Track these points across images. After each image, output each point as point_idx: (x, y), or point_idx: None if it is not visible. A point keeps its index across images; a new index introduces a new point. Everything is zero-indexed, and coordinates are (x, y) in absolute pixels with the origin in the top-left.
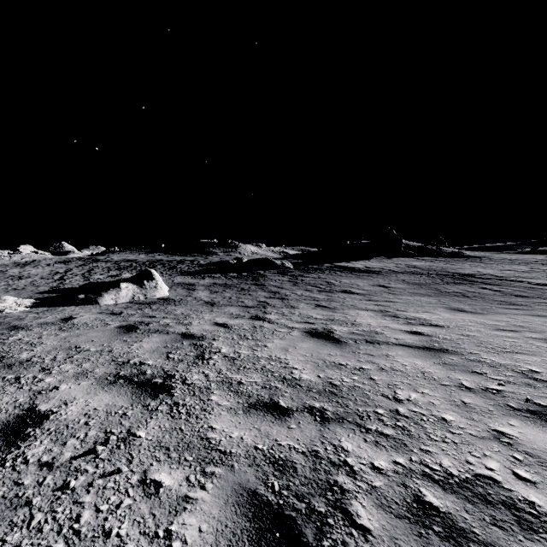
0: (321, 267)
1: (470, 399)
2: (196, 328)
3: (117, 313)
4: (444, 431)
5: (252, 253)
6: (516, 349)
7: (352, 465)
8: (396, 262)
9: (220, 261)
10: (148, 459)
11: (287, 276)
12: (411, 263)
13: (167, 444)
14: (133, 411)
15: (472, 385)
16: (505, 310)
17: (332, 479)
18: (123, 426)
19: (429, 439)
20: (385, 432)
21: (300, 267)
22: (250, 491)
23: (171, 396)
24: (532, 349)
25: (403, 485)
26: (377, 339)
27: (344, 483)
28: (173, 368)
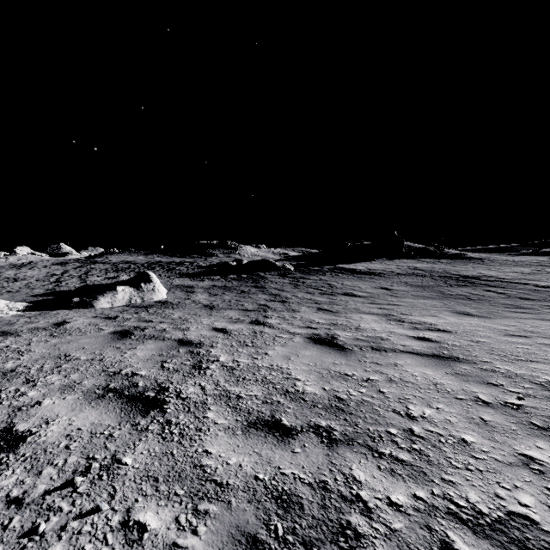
0: (322, 268)
1: (489, 416)
2: (193, 334)
3: (112, 317)
4: (465, 455)
5: (252, 254)
6: (530, 357)
7: (366, 500)
8: (397, 264)
9: (219, 263)
10: (133, 493)
11: (288, 278)
12: (413, 265)
13: (156, 474)
14: (121, 431)
15: (489, 398)
16: (512, 314)
17: (345, 520)
18: (108, 450)
19: (450, 466)
20: (401, 456)
21: (301, 269)
22: (250, 536)
23: (163, 412)
24: (547, 356)
25: (427, 527)
26: (383, 346)
27: (358, 525)
28: (167, 380)
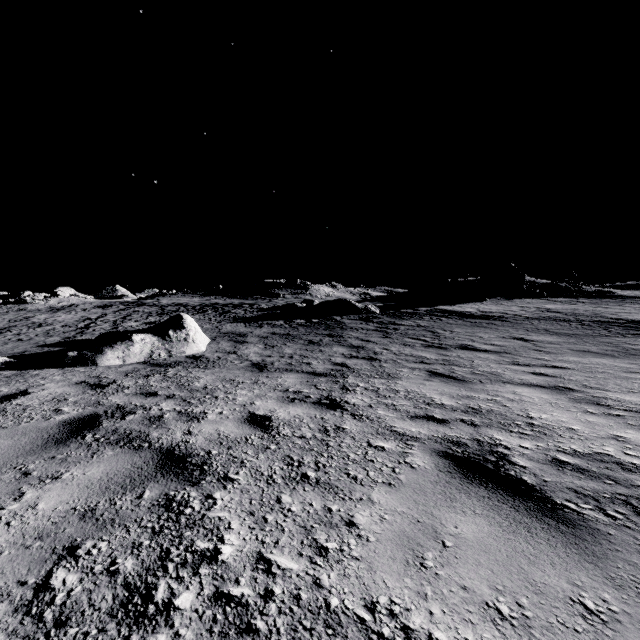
0: (418, 311)
1: None
2: (205, 431)
3: (104, 384)
4: None
5: (326, 295)
6: None
7: None
8: (520, 305)
9: (284, 305)
10: None
11: (373, 323)
12: (543, 306)
13: None
14: None
15: None
16: None
17: None
18: None
19: None
20: None
21: (389, 312)
22: None
23: None
24: None
25: None
26: None
27: None
28: None
